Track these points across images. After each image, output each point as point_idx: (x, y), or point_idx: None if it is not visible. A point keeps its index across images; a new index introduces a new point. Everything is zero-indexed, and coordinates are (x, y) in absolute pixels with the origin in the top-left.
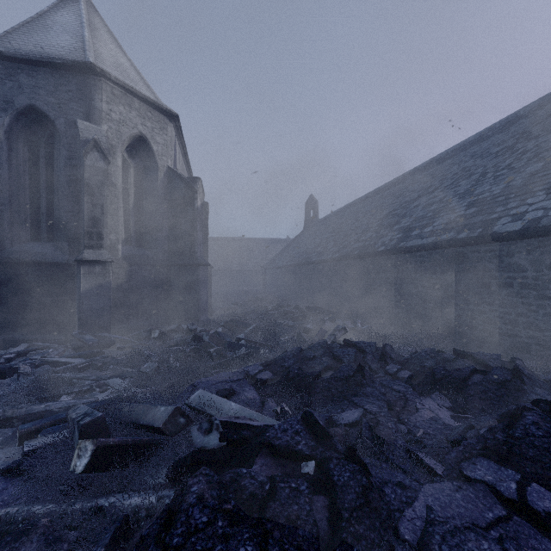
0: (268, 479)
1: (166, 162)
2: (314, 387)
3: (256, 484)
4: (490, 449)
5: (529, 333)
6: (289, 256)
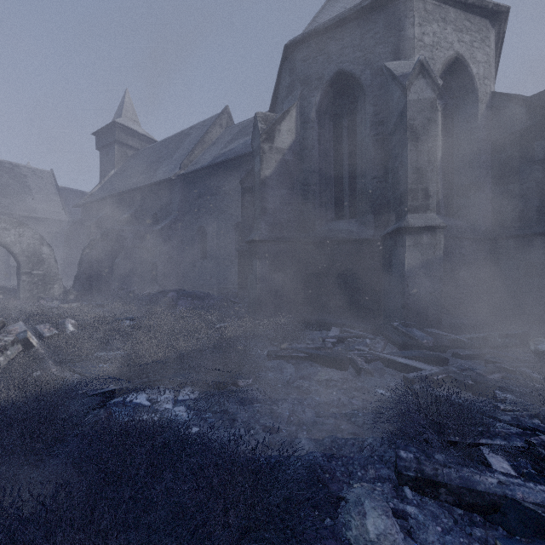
0: None
1: (488, 87)
2: None
3: None
4: None
5: None
6: None
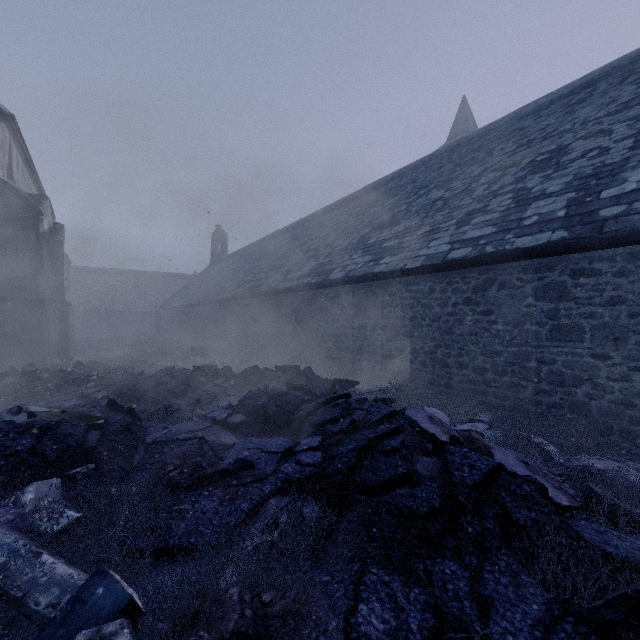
0: (55, 421)
1: None
2: (144, 398)
3: (46, 423)
4: (230, 405)
5: (347, 355)
6: (188, 296)
